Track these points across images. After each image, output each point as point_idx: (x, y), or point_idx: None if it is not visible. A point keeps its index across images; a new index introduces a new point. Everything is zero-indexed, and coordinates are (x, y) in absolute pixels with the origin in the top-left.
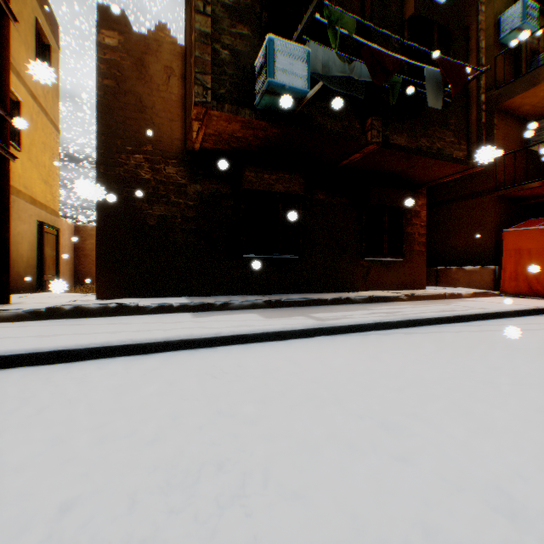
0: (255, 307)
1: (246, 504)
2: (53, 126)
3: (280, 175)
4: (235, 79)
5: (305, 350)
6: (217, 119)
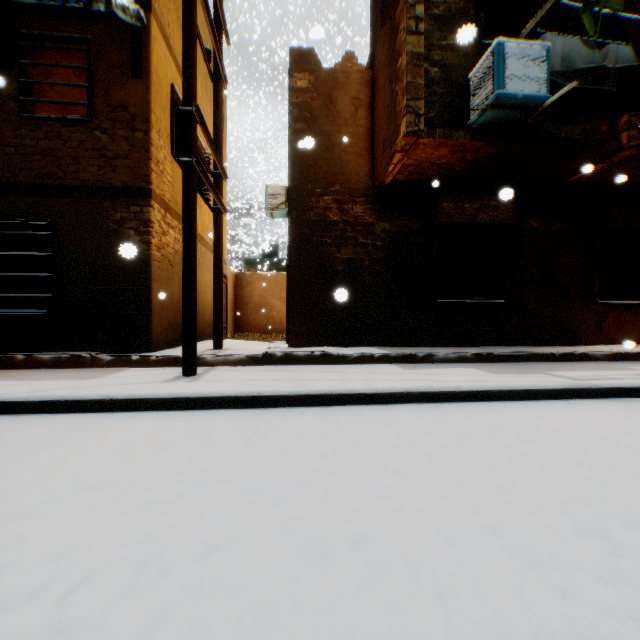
0: (462, 360)
1: None
2: None
3: (484, 202)
4: (445, 98)
5: (577, 414)
6: (423, 147)
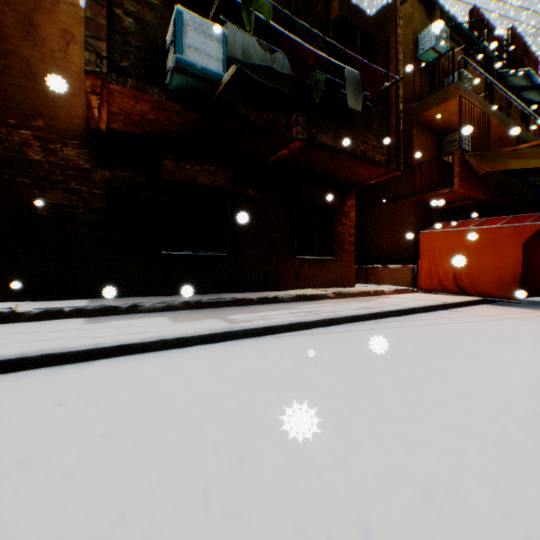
0: (170, 309)
1: None
2: None
3: (205, 167)
4: (142, 52)
5: (203, 359)
6: (120, 95)
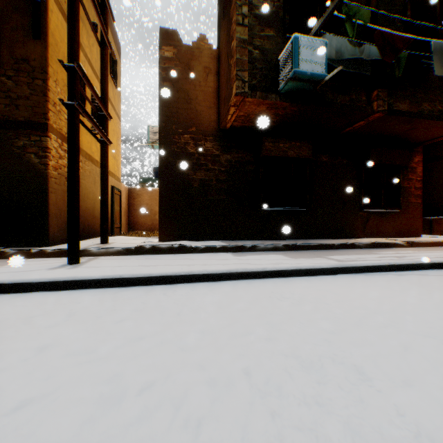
0: (276, 249)
1: (372, 384)
2: (117, 117)
3: (292, 143)
4: (263, 71)
5: (337, 284)
6: (249, 104)
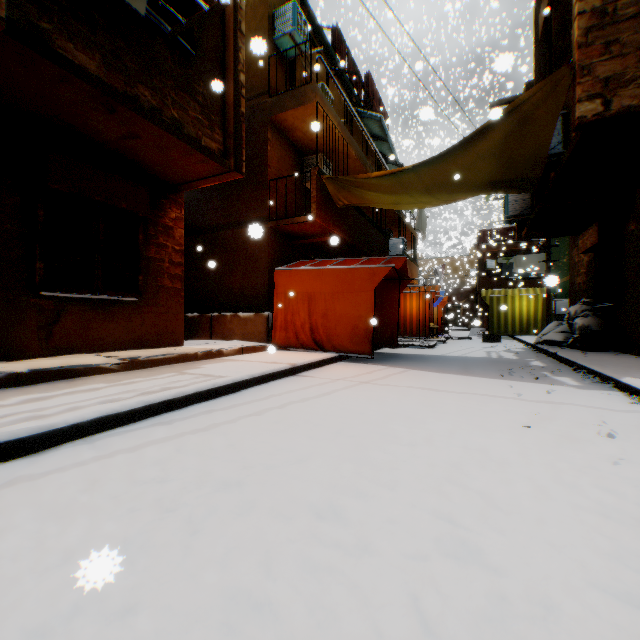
0: None
1: None
2: None
3: None
4: None
5: None
6: None
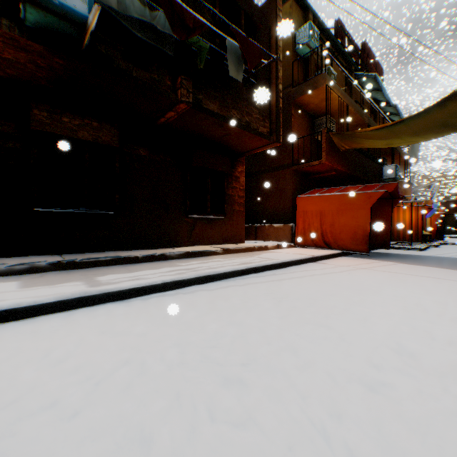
0: (35, 271)
1: None
2: None
3: (87, 121)
4: None
5: (27, 337)
6: None
